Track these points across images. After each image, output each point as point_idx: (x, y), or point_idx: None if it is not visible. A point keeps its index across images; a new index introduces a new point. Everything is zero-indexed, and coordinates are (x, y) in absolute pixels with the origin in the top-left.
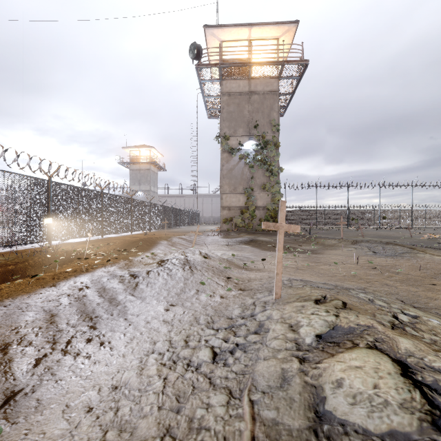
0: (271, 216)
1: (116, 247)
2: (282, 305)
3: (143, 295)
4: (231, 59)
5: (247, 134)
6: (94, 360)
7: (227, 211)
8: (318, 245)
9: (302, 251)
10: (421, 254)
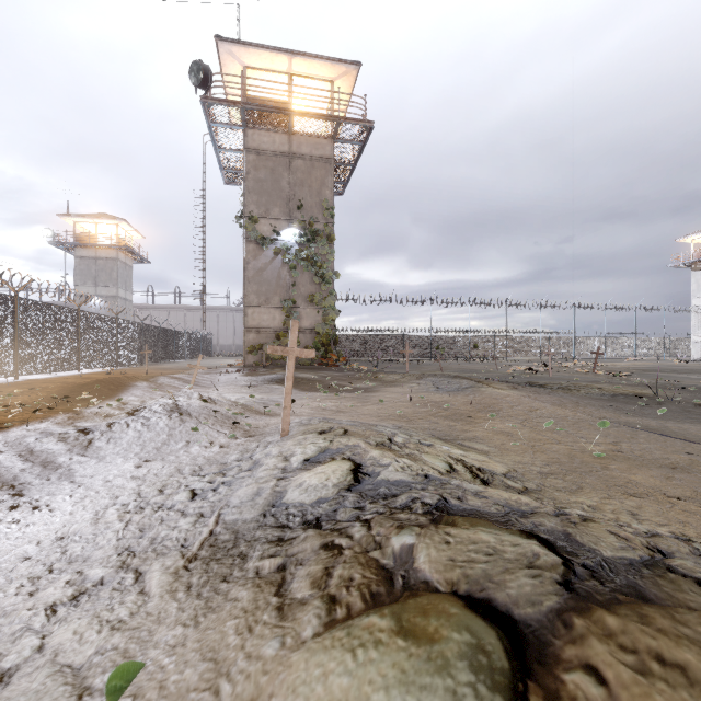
0: (323, 342)
1: (47, 394)
2: (286, 441)
3: (101, 454)
4: (261, 99)
5: (286, 218)
6: (26, 522)
7: (255, 334)
8: (376, 382)
9: (353, 390)
10: (484, 388)
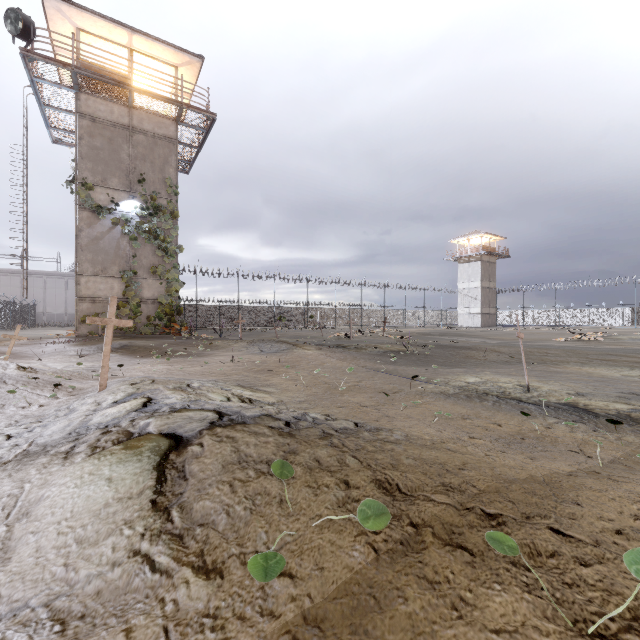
0: (166, 312)
1: None
2: (102, 392)
3: None
4: (97, 67)
5: (126, 189)
6: None
7: (90, 303)
8: (211, 348)
9: (188, 355)
10: (296, 349)
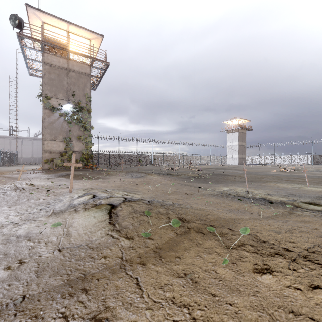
0: (85, 158)
1: None
2: (71, 193)
3: None
4: (52, 41)
5: (66, 99)
6: None
7: (49, 154)
8: (109, 175)
9: (98, 178)
10: (148, 175)
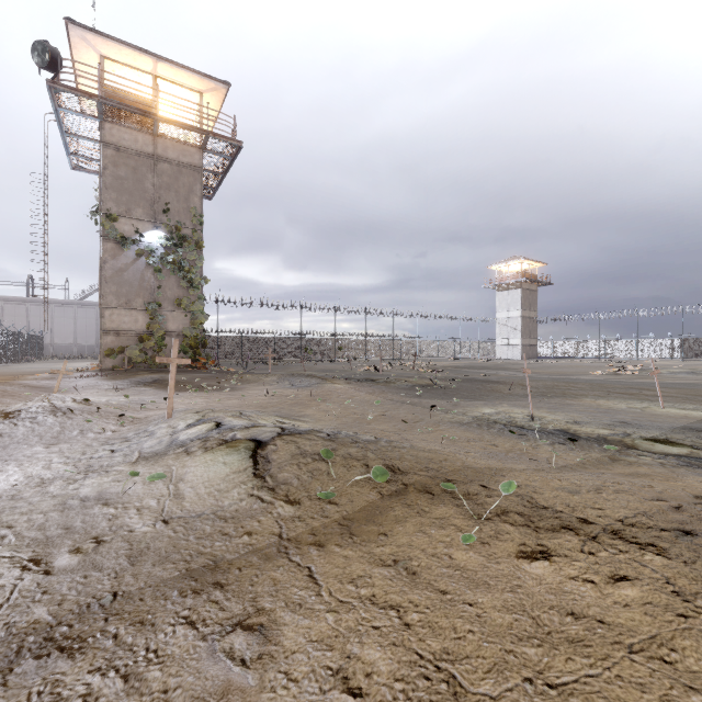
0: (191, 345)
1: None
2: (172, 419)
3: (3, 444)
4: (122, 97)
5: (150, 219)
6: None
7: (114, 337)
8: (242, 382)
9: (221, 389)
10: (326, 383)
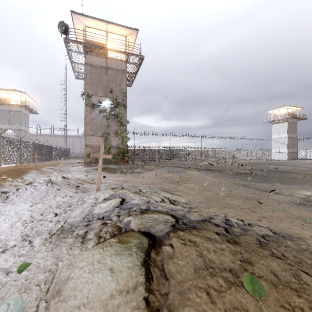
0: (121, 152)
1: None
2: (98, 192)
3: (13, 202)
4: (93, 42)
5: (104, 96)
6: None
7: (90, 148)
8: (143, 169)
9: (133, 173)
10: (187, 171)
